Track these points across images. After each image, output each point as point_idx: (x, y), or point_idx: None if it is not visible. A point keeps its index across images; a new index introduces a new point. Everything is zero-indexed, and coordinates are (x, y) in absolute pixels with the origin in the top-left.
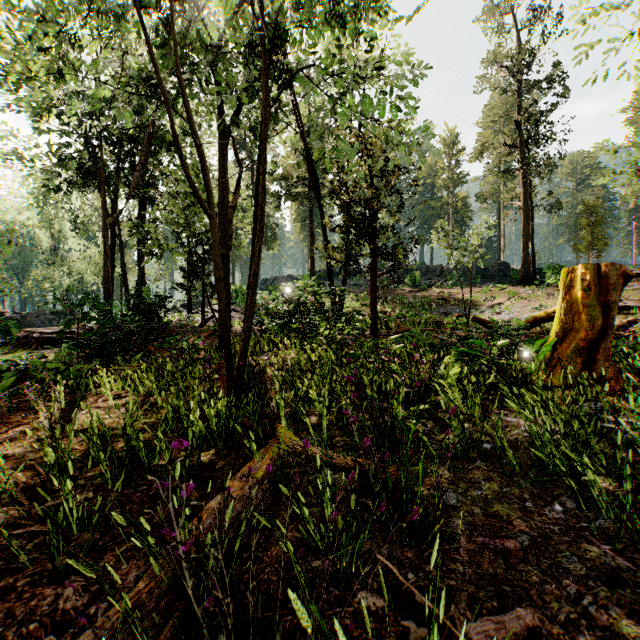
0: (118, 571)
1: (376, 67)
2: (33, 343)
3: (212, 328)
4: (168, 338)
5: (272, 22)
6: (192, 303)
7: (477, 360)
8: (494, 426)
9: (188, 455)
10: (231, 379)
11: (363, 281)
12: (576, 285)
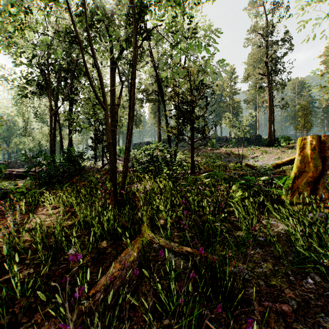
0: (42, 326)
1: (193, 32)
2: (13, 177)
3: (107, 169)
4: (84, 174)
5: (139, 4)
6: (97, 156)
7: (251, 188)
8: (264, 226)
9: (81, 265)
10: (116, 198)
11: (186, 144)
12: (306, 147)
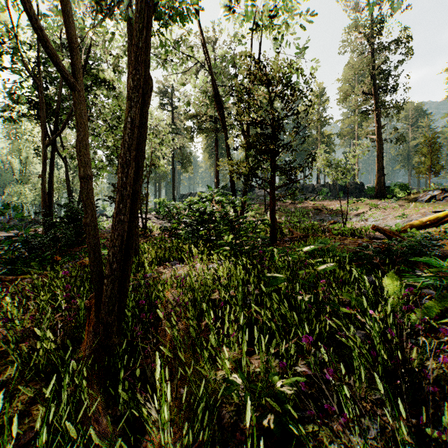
0: None
1: (271, 16)
2: None
3: None
4: None
5: None
6: None
7: (445, 291)
8: None
9: None
10: None
11: (255, 196)
12: None
